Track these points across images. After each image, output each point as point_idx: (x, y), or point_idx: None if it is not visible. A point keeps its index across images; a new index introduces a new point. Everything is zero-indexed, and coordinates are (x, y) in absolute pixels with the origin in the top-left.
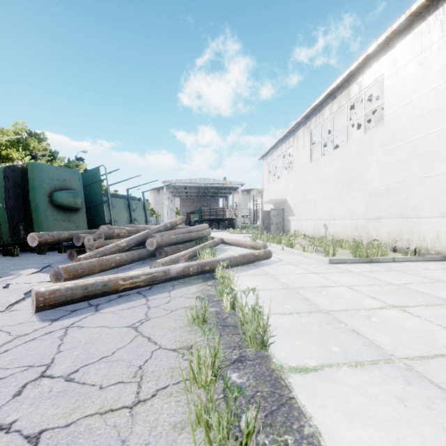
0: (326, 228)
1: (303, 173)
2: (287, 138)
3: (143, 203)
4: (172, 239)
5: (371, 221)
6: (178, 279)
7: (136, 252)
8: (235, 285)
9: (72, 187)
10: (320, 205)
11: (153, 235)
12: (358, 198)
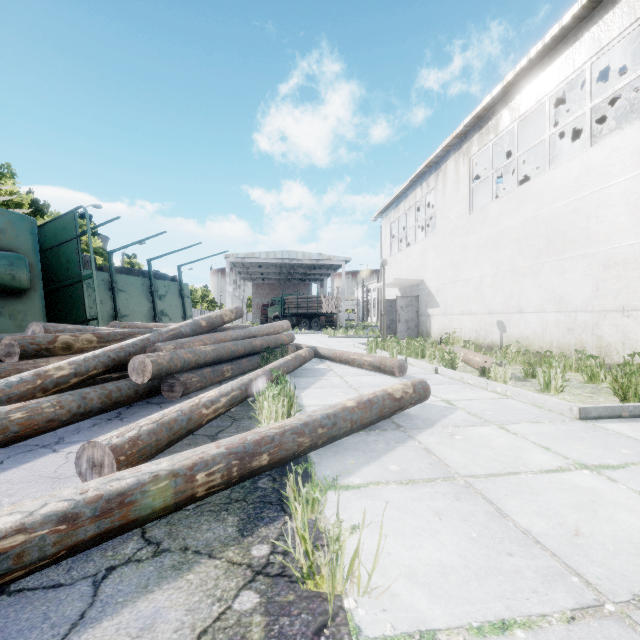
0: (502, 329)
1: (455, 233)
2: (424, 177)
3: (179, 284)
4: (203, 354)
5: (609, 315)
6: (145, 523)
7: (95, 391)
8: (365, 587)
9: (11, 247)
10: (491, 288)
11: (157, 345)
12: (576, 272)
